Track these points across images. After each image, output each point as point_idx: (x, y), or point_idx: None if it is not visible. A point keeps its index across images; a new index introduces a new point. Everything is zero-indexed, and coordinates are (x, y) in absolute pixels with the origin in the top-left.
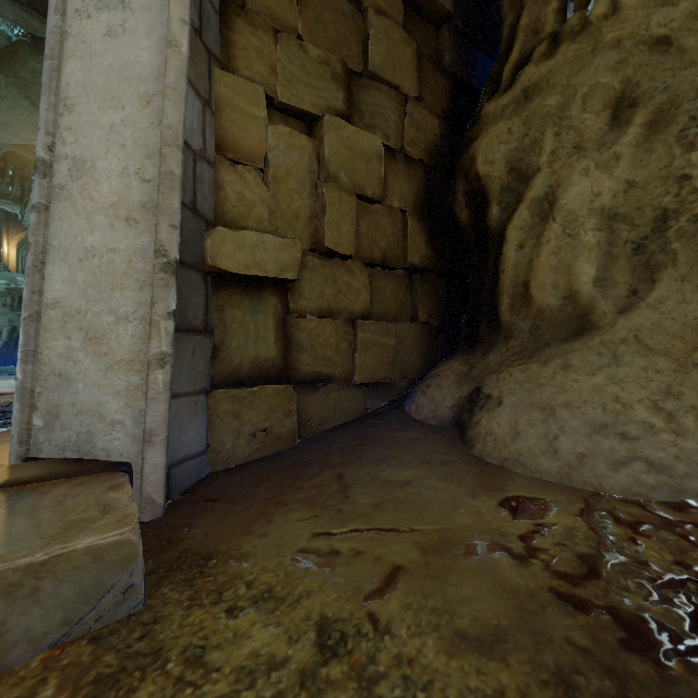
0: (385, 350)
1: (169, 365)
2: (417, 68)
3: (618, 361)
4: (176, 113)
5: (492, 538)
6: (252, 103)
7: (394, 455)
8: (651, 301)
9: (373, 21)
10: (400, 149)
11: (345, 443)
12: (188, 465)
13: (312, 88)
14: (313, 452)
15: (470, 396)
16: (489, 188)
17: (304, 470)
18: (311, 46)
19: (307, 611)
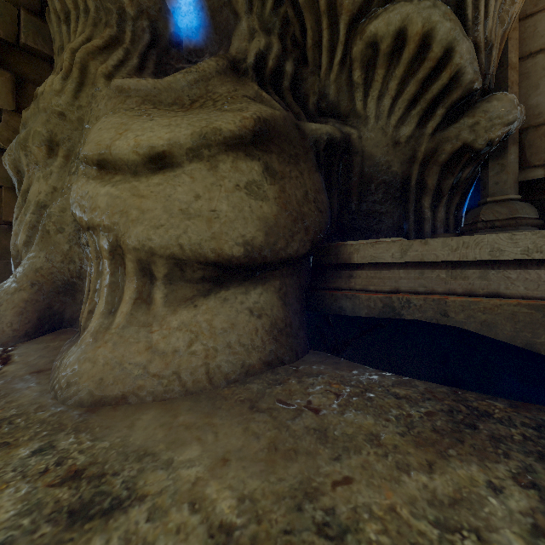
0: None
1: None
2: (13, 91)
3: (3, 288)
4: None
5: None
6: None
7: None
8: (27, 256)
9: None
10: None
11: None
12: None
13: None
14: None
15: None
16: (14, 180)
17: None
18: None
19: None
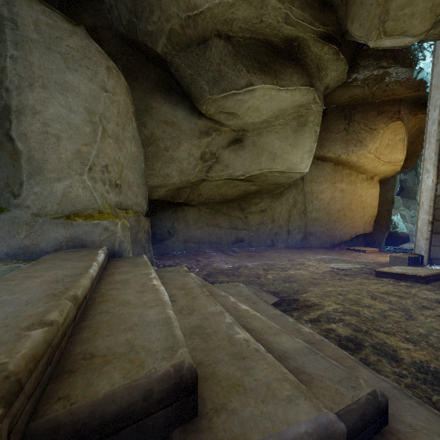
0: None
1: (429, 240)
2: None
3: None
4: (432, 194)
5: None
6: None
7: None
8: None
9: None
10: None
11: None
12: (439, 260)
13: None
14: None
15: None
16: None
17: None
18: None
19: None
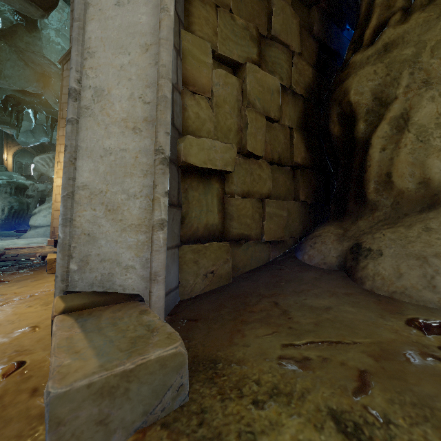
0: (281, 219)
1: (166, 228)
2: (299, 33)
3: None
4: (167, 57)
5: (419, 348)
6: (204, 53)
7: (307, 289)
8: None
9: (275, 1)
10: (289, 87)
11: (265, 280)
12: (170, 295)
13: (238, 45)
14: (246, 286)
15: (351, 249)
16: (357, 111)
17: (247, 299)
18: (237, 17)
19: (314, 404)
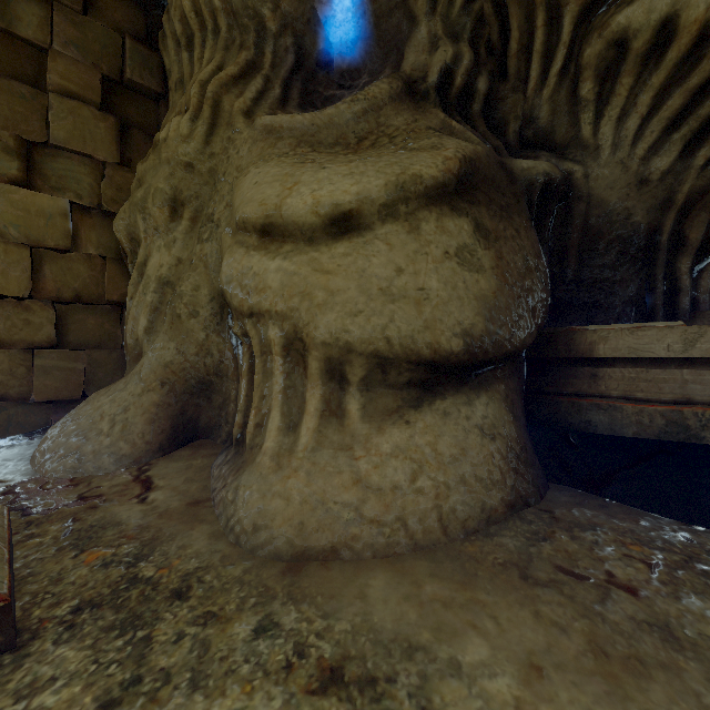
0: (72, 373)
1: None
2: (117, 139)
3: (126, 387)
4: None
5: None
6: None
7: None
8: (153, 346)
9: (54, 103)
10: (99, 206)
11: None
12: None
13: None
14: None
15: None
16: (125, 250)
17: None
18: None
19: None
